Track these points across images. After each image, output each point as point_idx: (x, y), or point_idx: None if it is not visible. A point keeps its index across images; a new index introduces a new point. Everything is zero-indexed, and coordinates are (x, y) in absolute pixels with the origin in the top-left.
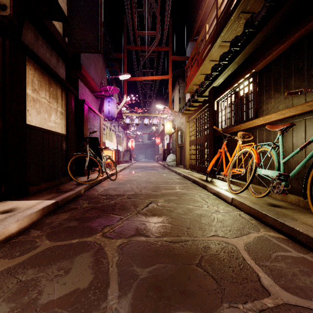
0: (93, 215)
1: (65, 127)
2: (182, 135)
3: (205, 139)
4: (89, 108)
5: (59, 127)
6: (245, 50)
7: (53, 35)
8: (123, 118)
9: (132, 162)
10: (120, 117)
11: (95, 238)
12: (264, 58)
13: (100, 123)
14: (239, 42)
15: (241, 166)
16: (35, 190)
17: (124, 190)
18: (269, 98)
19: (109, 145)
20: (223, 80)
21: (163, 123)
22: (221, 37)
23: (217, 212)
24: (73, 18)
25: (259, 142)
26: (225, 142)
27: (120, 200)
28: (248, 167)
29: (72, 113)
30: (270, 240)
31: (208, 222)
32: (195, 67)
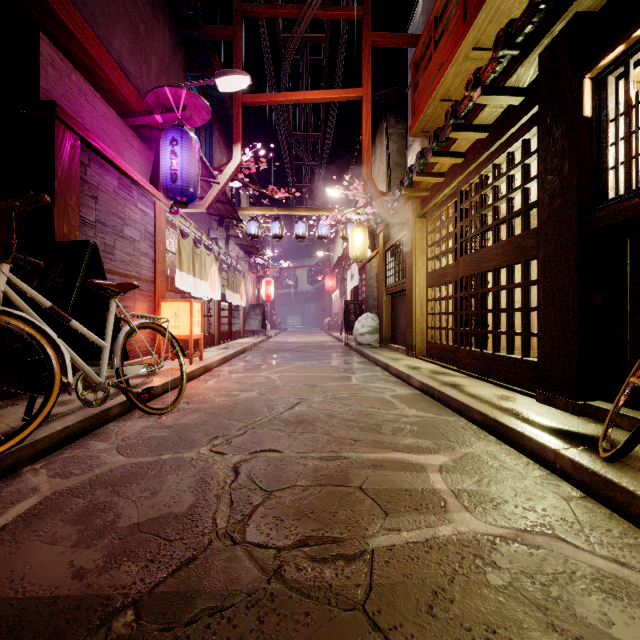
0: None
1: None
2: (401, 260)
3: (512, 255)
4: (95, 153)
5: None
6: None
7: None
8: (241, 218)
9: (268, 333)
10: (232, 217)
11: None
12: None
13: (155, 217)
14: None
15: None
16: None
17: (139, 525)
18: None
19: (192, 287)
20: None
21: (343, 235)
22: None
23: None
24: None
25: None
26: None
27: None
28: None
29: None
30: None
31: None
32: (451, 35)
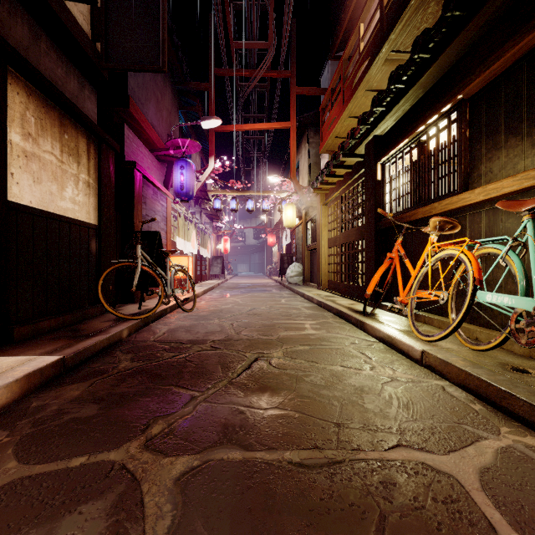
0: (134, 389)
1: (95, 211)
2: (315, 229)
3: (359, 235)
4: (145, 179)
5: (83, 210)
6: (443, 56)
7: (71, 35)
8: (210, 199)
9: (225, 277)
10: (204, 198)
11: (126, 455)
12: (486, 69)
13: (166, 207)
14: (431, 41)
15: (431, 284)
16: (28, 333)
17: (207, 332)
18: (495, 149)
19: (183, 247)
20: (394, 123)
21: (280, 209)
22: (390, 42)
23: (394, 382)
24: (110, 6)
25: (473, 237)
26: (401, 239)
27: (196, 354)
28: (451, 288)
29: (110, 186)
30: (534, 460)
31: (379, 408)
32: (338, 105)
